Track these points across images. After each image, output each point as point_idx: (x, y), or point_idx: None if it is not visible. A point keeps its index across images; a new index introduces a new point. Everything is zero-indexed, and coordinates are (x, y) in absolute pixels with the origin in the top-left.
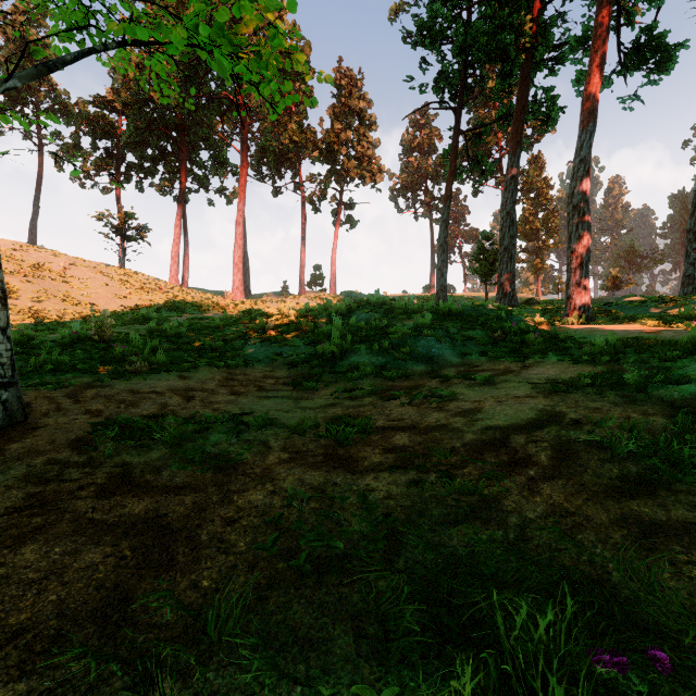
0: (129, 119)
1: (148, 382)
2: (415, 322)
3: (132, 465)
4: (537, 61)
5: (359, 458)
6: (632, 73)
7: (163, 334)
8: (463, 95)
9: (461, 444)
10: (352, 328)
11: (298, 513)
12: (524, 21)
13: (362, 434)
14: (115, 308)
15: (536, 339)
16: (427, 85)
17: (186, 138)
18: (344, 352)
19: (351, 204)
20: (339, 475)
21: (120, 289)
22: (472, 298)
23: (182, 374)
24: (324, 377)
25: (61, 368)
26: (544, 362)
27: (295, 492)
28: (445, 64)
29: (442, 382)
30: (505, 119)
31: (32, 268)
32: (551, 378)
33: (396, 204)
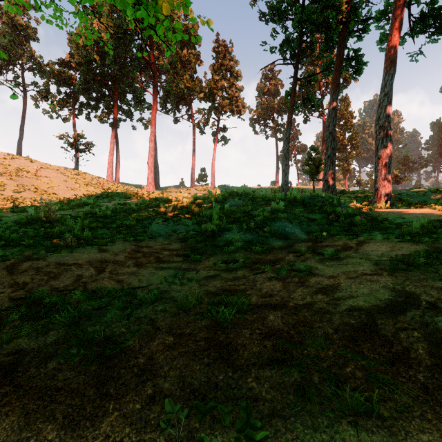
0: (81, 73)
1: (74, 254)
2: (273, 208)
3: (23, 353)
4: (350, 30)
5: (238, 346)
6: (417, 36)
7: (94, 215)
8: (300, 54)
9: (332, 329)
10: (227, 212)
11: (175, 440)
12: (342, 3)
13: (239, 313)
14: (69, 196)
15: (361, 221)
16: (276, 48)
17: (117, 85)
18: (221, 230)
19: (225, 129)
20: (220, 372)
21: (73, 184)
22: (303, 189)
23: (101, 247)
24: (207, 250)
25: (11, 243)
26: (373, 240)
27: (172, 413)
28: (287, 34)
29: (297, 256)
30: (327, 70)
31: (15, 170)
32: (386, 255)
33: (253, 129)
